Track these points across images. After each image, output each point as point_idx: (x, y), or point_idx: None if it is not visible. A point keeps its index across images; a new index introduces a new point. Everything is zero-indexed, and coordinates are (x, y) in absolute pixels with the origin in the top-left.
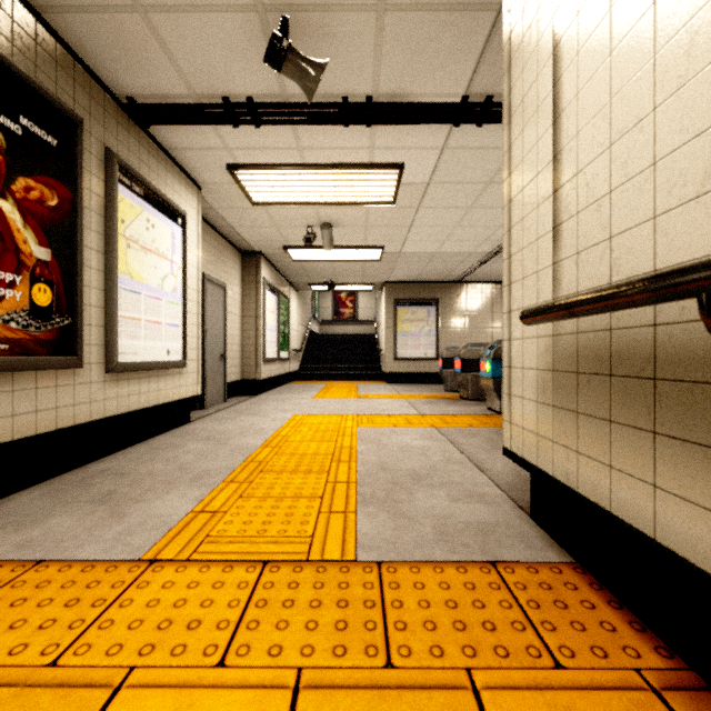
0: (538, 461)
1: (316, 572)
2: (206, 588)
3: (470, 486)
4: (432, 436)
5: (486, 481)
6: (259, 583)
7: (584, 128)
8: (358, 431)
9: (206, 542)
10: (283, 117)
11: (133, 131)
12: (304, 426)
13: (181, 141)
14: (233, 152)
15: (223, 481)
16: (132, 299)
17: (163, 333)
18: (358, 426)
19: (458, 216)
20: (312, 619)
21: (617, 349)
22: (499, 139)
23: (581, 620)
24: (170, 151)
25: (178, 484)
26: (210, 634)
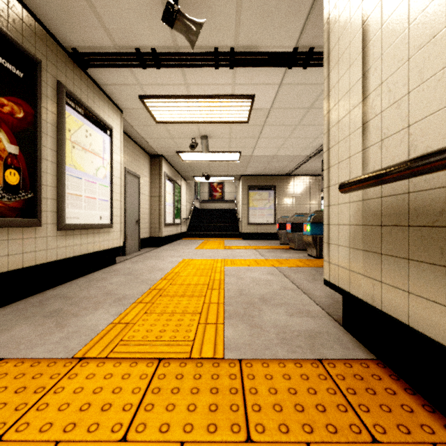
0: (350, 288)
1: (195, 367)
2: (117, 378)
3: (300, 305)
4: (273, 272)
5: (310, 302)
6: (155, 375)
7: (387, 50)
8: (224, 269)
9: (119, 345)
10: (175, 62)
11: (77, 71)
12: (190, 266)
13: (109, 79)
14: (143, 87)
15: (135, 302)
16: (76, 182)
17: (97, 205)
18: (224, 266)
19: (289, 131)
20: (192, 402)
21: (414, 206)
22: (317, 78)
23: (387, 403)
24: (102, 86)
25: (104, 304)
26: (117, 415)
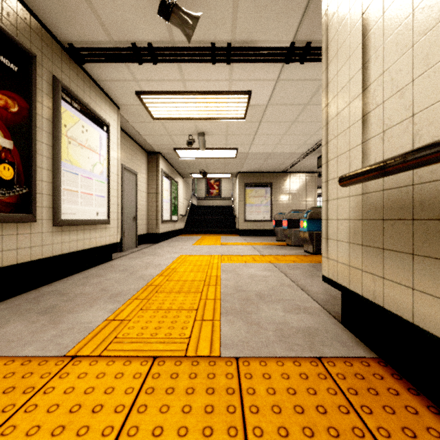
0: (350, 285)
1: (191, 365)
2: (110, 378)
3: (298, 301)
4: (270, 268)
5: (308, 298)
6: (149, 374)
7: (389, 38)
8: (221, 265)
9: (113, 342)
10: (172, 57)
11: (73, 67)
12: (187, 262)
13: (105, 75)
14: (140, 83)
15: (130, 298)
16: (72, 178)
17: (94, 201)
18: (221, 262)
19: (285, 127)
20: (187, 403)
21: (419, 199)
22: (314, 73)
23: (390, 404)
24: (98, 82)
25: (99, 301)
26: (109, 417)
